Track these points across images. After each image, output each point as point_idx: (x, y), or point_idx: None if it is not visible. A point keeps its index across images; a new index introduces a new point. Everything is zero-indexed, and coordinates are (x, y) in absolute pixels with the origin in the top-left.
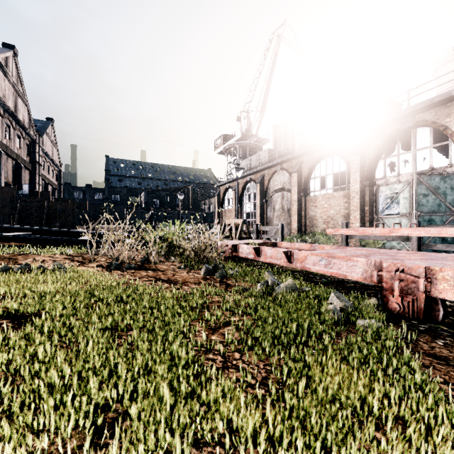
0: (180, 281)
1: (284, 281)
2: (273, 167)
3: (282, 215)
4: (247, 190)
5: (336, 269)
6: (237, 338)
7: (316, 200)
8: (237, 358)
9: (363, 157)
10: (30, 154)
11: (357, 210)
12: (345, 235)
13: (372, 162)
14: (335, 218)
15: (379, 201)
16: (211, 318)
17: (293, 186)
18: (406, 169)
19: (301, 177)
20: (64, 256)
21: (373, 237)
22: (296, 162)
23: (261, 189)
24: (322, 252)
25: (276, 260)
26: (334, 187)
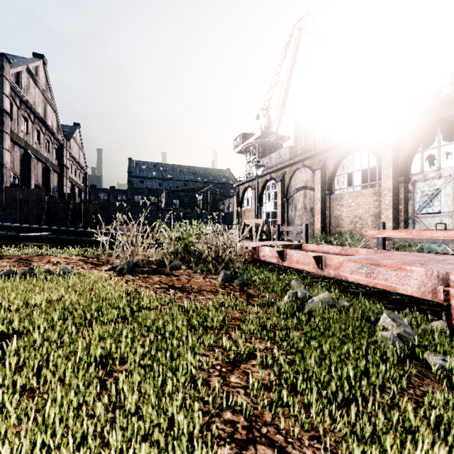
0: (195, 290)
1: (317, 293)
2: (295, 165)
3: (304, 214)
4: (267, 189)
5: (382, 280)
6: (265, 381)
7: (342, 198)
8: (267, 421)
9: (397, 150)
10: (59, 158)
11: (389, 208)
12: (381, 237)
13: (407, 156)
14: (364, 217)
15: (416, 198)
16: (229, 347)
17: (316, 184)
18: (448, 163)
19: (326, 174)
20: (80, 257)
21: (417, 240)
22: (319, 158)
23: (282, 187)
24: (362, 258)
25: (303, 266)
26: (362, 184)
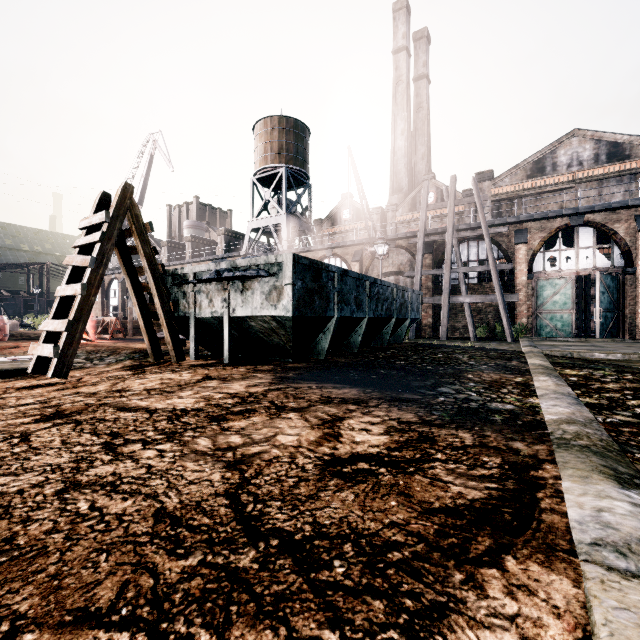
0: None
1: None
2: None
3: None
4: (114, 286)
5: None
6: None
7: None
8: None
9: None
10: None
11: None
12: None
13: None
14: None
15: None
16: None
17: None
18: None
19: None
20: None
21: None
22: None
23: (123, 287)
24: None
25: None
26: None
